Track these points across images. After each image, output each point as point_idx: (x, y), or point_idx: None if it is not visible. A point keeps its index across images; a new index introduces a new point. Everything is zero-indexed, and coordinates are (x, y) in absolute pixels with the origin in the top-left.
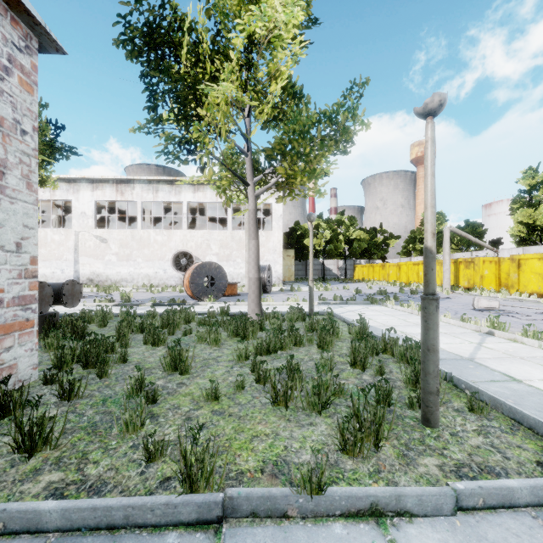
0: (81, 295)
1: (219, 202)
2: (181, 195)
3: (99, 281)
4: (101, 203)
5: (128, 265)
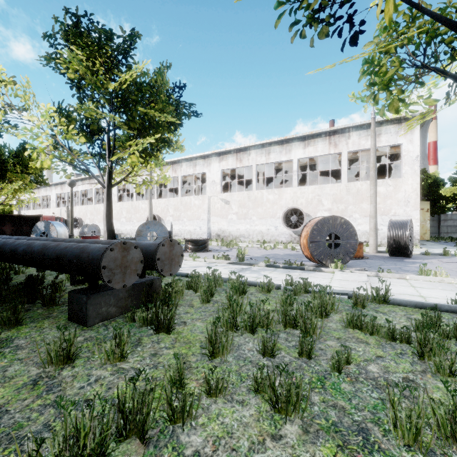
0: (181, 259)
1: (331, 153)
2: (291, 153)
3: (224, 236)
4: (226, 172)
5: (245, 222)
